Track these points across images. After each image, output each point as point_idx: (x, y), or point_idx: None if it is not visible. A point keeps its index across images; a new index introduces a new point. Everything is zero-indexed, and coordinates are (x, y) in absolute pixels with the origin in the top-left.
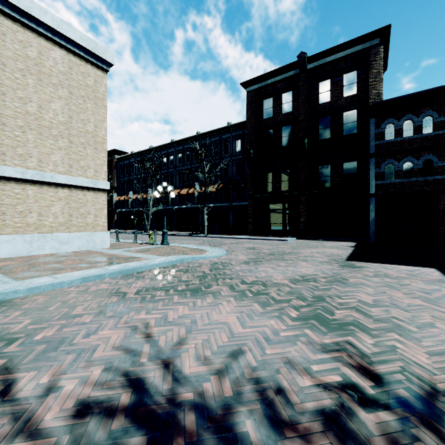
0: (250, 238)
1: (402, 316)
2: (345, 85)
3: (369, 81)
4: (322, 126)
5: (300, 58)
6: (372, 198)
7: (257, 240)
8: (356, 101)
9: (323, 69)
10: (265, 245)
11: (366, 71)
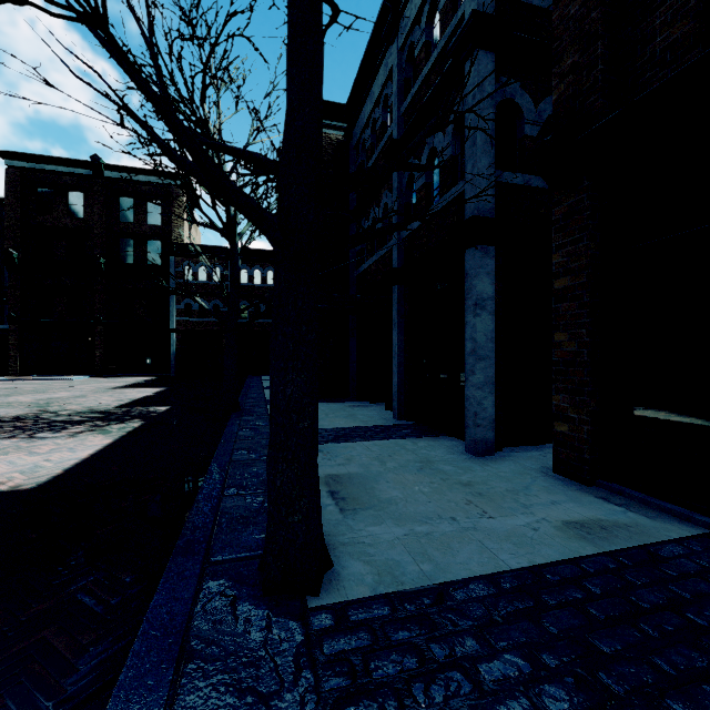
0: (12, 380)
1: (91, 402)
2: (150, 211)
3: (172, 218)
4: (124, 248)
5: (95, 160)
6: (173, 334)
7: (24, 381)
8: (161, 233)
9: (125, 184)
10: (32, 385)
11: (170, 207)
